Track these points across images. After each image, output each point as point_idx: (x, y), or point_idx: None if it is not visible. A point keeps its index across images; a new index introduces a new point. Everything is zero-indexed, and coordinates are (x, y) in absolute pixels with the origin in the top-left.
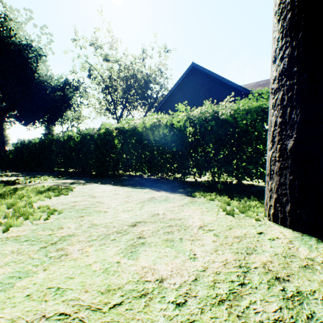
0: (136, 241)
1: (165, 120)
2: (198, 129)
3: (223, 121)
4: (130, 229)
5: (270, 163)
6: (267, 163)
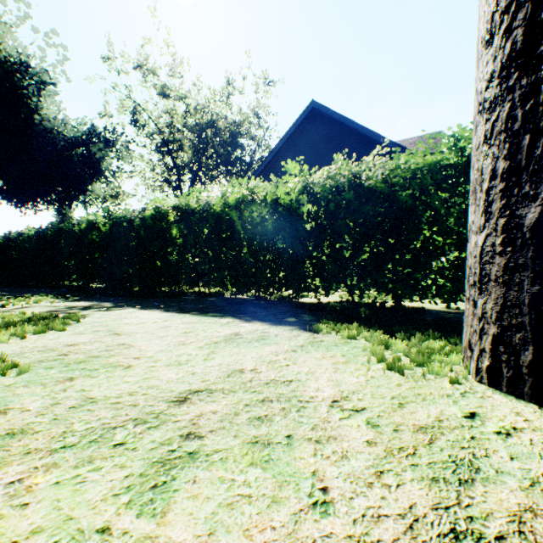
0: (176, 448)
1: (264, 193)
2: (324, 207)
3: (370, 192)
4: (170, 413)
5: (480, 259)
6: (470, 261)
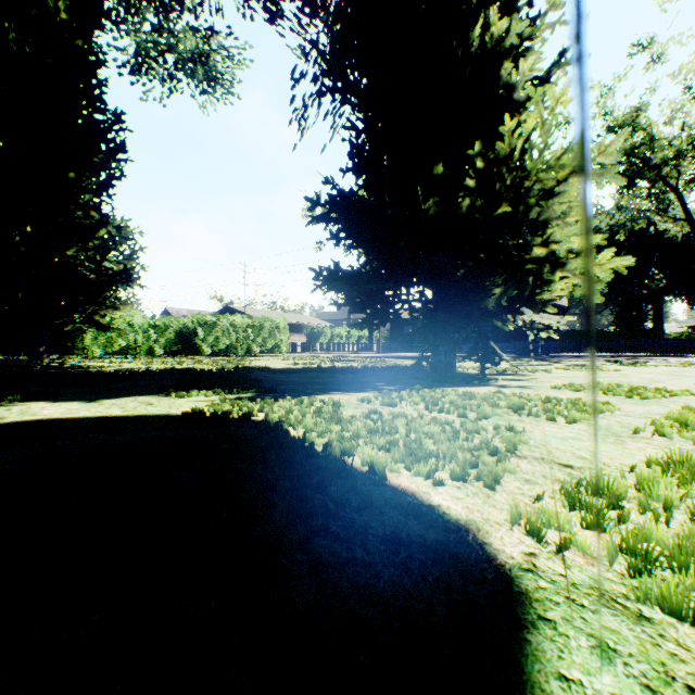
0: None
1: None
2: None
3: None
4: None
5: None
6: None
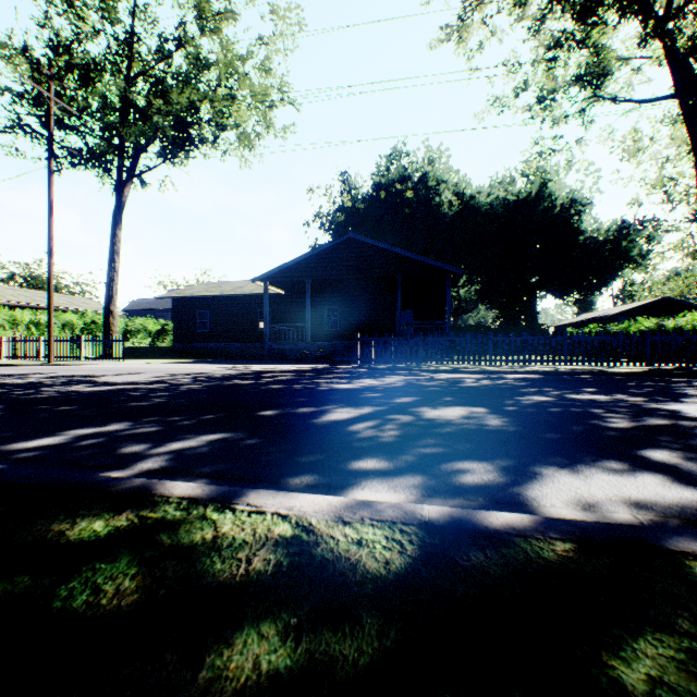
0: None
1: None
2: None
3: None
4: None
5: None
6: None
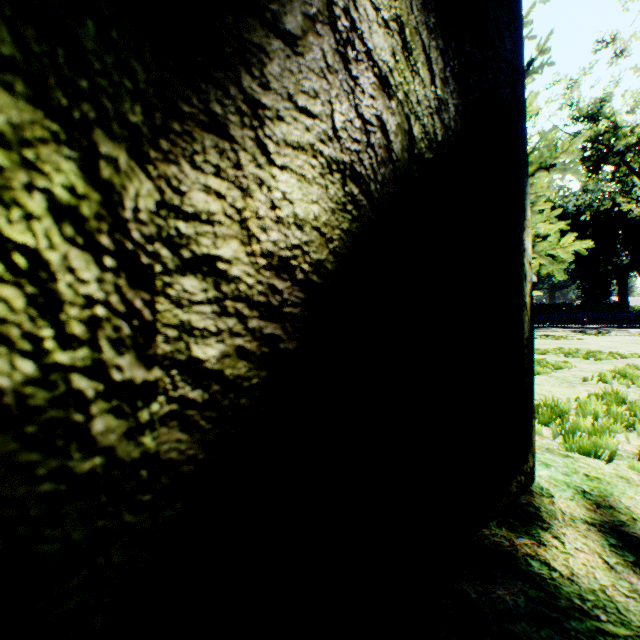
0: None
1: None
2: None
3: None
4: None
5: None
6: None
